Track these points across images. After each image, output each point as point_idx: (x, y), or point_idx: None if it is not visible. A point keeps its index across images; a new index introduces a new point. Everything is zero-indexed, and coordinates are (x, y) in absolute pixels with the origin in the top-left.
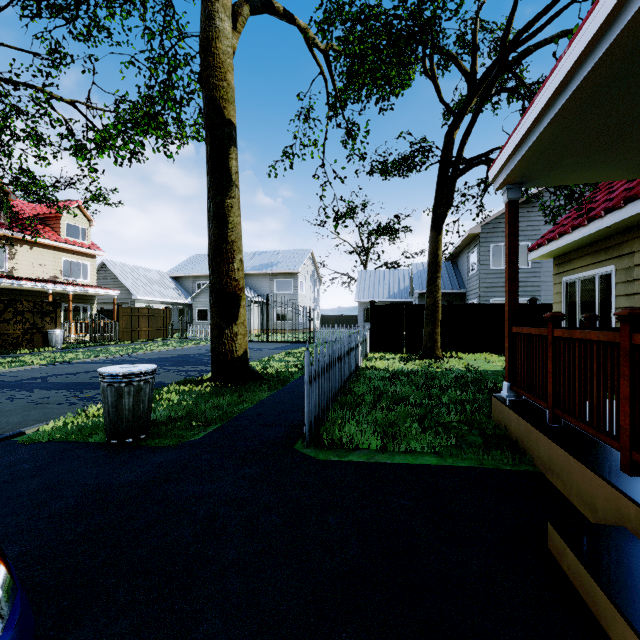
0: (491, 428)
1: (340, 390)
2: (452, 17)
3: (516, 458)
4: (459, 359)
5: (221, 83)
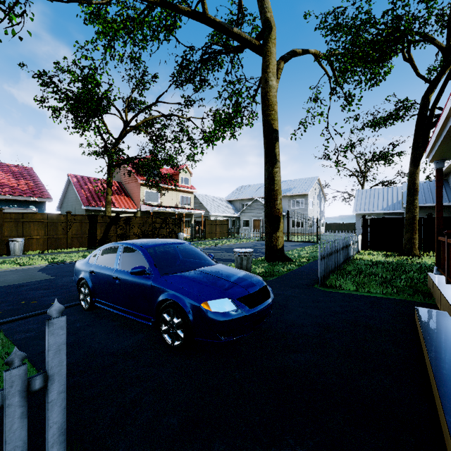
0: (424, 290)
1: (337, 268)
2: (422, 27)
3: (426, 299)
4: (434, 257)
5: (271, 112)
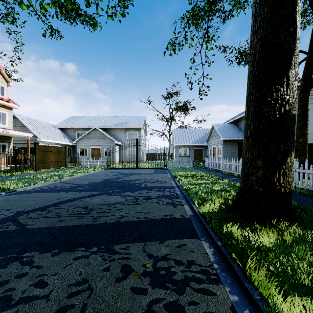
0: None
1: None
2: None
3: None
4: None
5: None
